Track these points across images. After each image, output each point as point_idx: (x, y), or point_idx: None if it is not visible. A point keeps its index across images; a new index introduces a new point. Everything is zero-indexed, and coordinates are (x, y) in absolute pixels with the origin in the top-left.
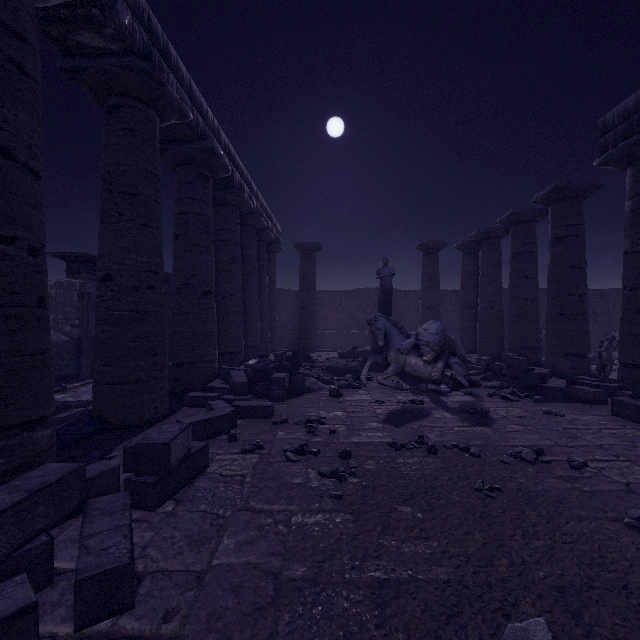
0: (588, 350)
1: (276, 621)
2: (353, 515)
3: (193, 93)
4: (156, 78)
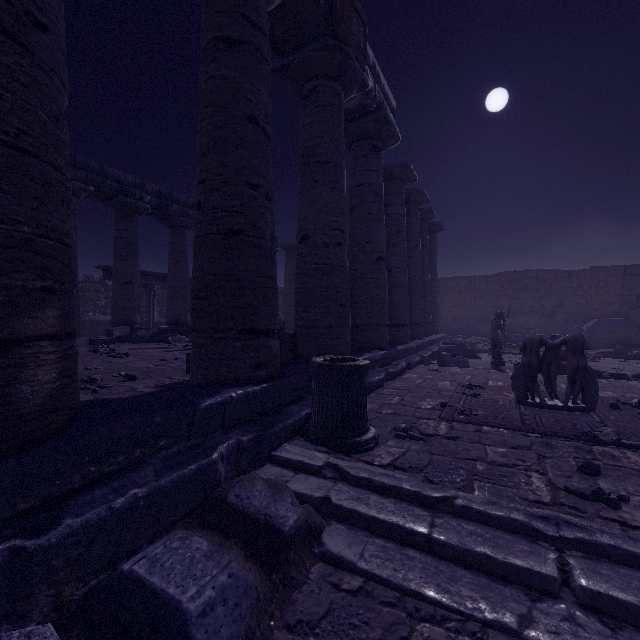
0: (396, 320)
1: None
2: None
3: (107, 173)
4: None
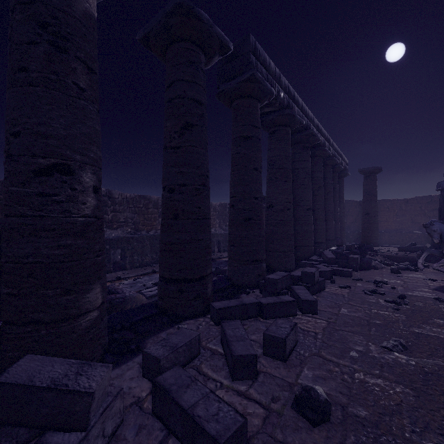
0: None
1: (370, 328)
2: (405, 316)
3: (303, 108)
4: (292, 115)
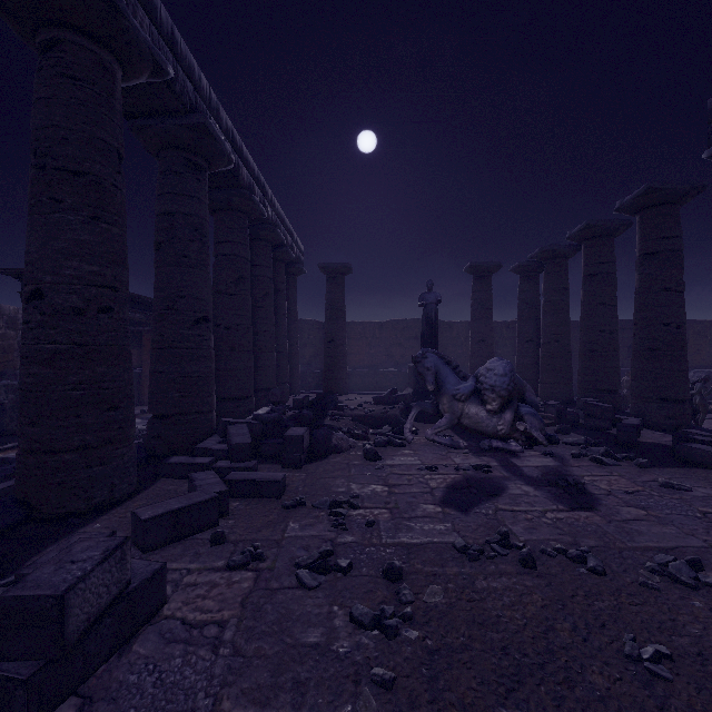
0: (688, 394)
1: None
2: None
3: (178, 47)
4: None
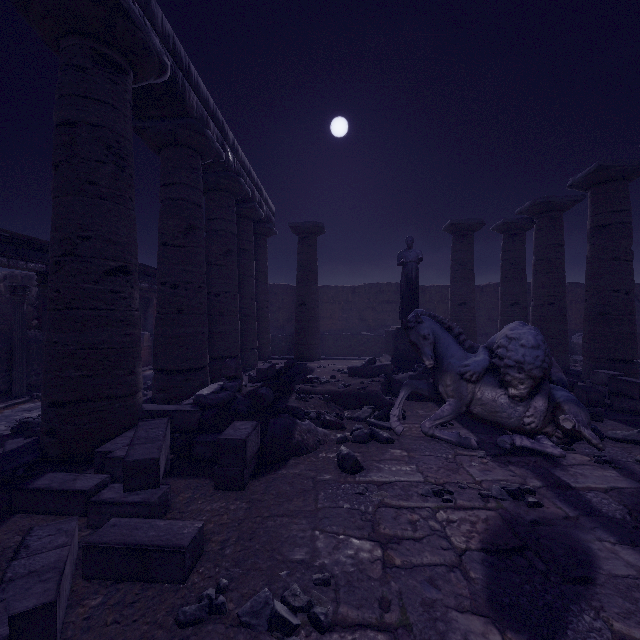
0: None
1: None
2: None
3: None
4: None
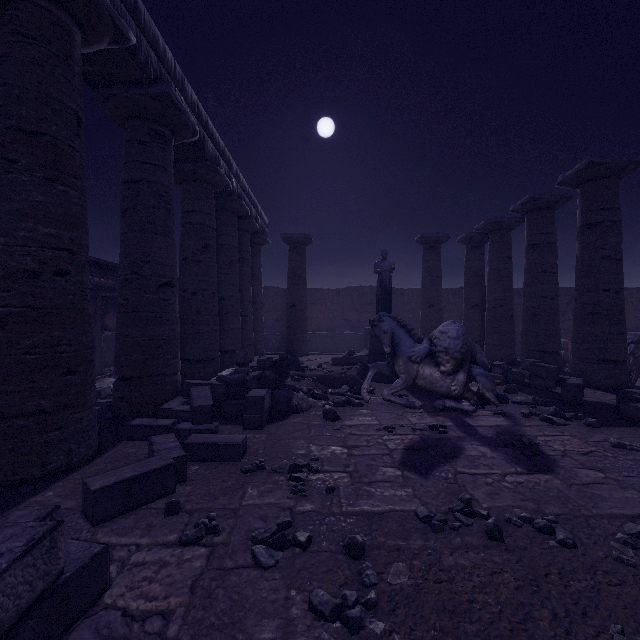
0: (626, 356)
1: None
2: None
3: (141, 17)
4: None
